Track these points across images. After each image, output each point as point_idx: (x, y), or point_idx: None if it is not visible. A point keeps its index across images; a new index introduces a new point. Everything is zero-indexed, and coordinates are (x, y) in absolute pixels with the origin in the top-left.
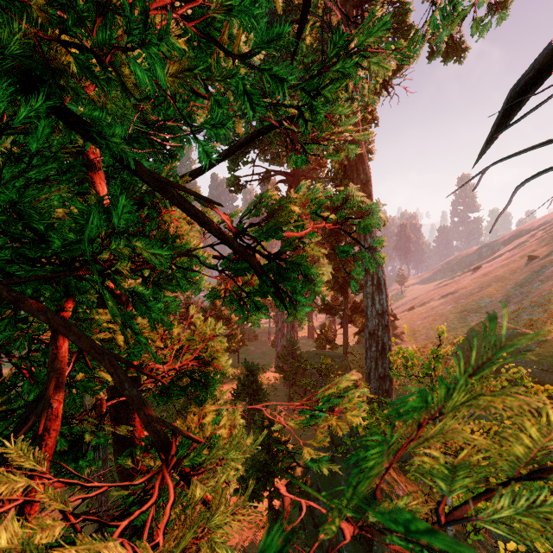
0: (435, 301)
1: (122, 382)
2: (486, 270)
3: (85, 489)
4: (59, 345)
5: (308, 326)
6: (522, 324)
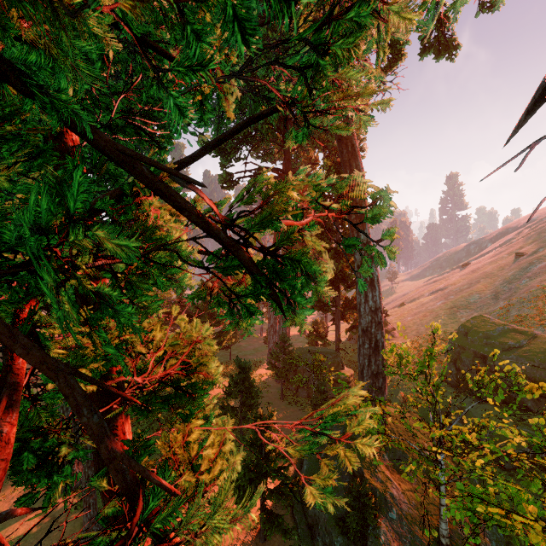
0: (424, 297)
1: (79, 406)
2: (474, 267)
3: (73, 490)
4: (15, 355)
5: None
6: (511, 320)
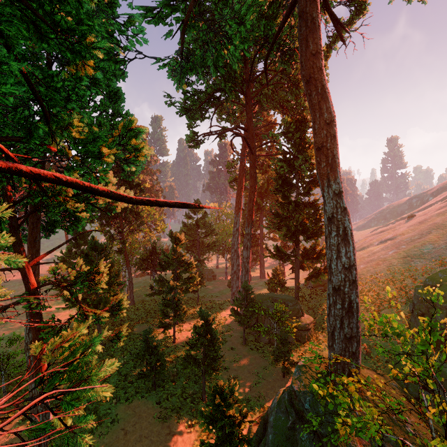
0: (374, 246)
1: None
2: (421, 219)
3: None
4: None
5: (260, 267)
6: None
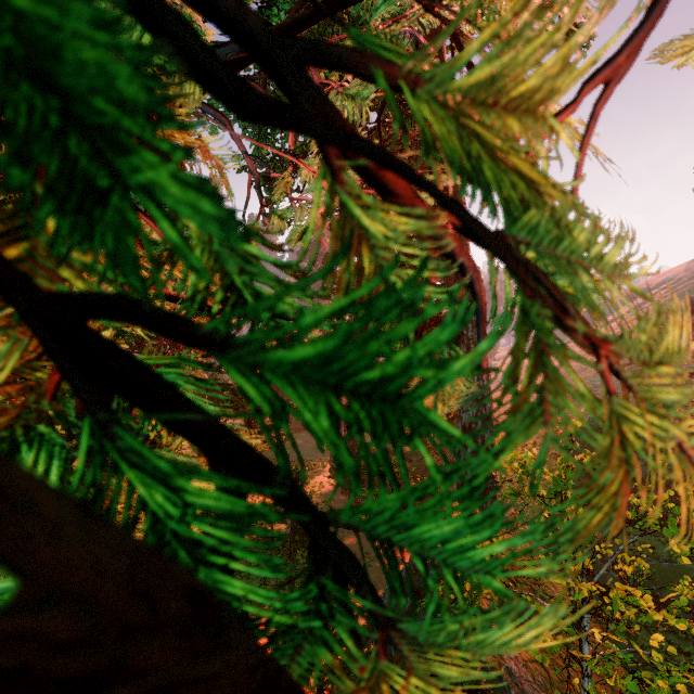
0: None
1: None
2: None
3: None
4: None
5: None
6: None
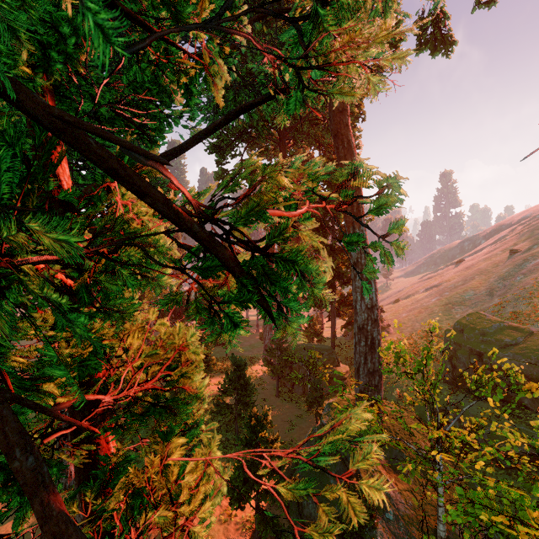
0: (419, 293)
1: (11, 446)
2: (468, 264)
3: (67, 489)
4: None
5: None
6: (506, 317)
